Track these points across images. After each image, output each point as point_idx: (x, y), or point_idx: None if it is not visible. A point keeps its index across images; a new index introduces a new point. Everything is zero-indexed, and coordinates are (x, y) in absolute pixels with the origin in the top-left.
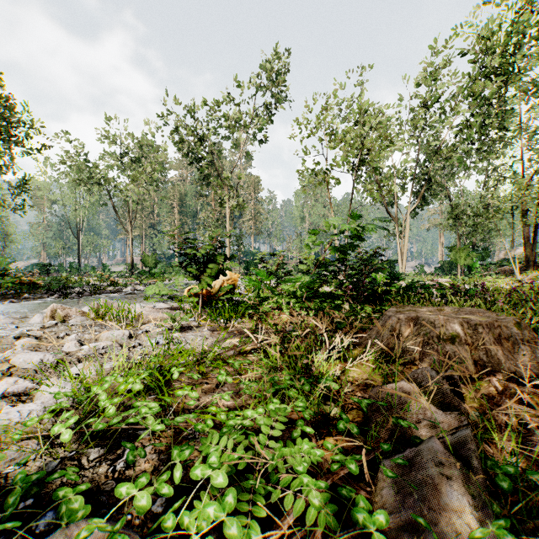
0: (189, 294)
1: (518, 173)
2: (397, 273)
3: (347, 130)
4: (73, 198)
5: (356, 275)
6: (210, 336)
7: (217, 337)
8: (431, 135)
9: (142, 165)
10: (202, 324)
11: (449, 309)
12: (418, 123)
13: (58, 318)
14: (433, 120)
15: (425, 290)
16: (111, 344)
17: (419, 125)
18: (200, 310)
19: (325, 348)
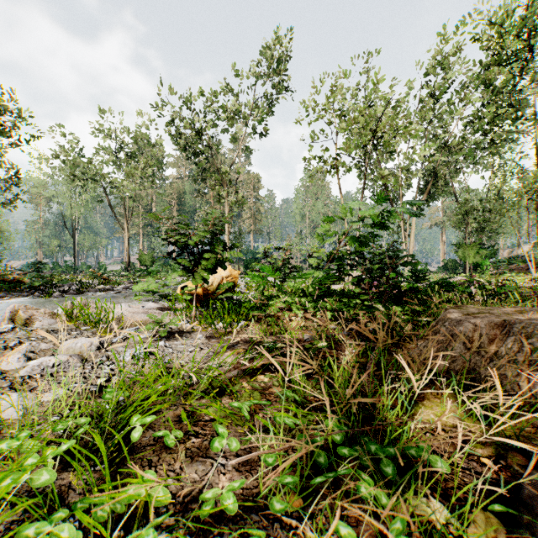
0: (183, 292)
1: (526, 168)
2: (421, 268)
3: (362, 107)
4: (69, 195)
5: (377, 270)
6: (205, 345)
7: (215, 346)
8: (440, 126)
9: (139, 160)
10: (196, 328)
11: (533, 311)
12: (426, 114)
13: (19, 321)
14: (442, 111)
15: (451, 288)
16: (66, 359)
17: (428, 117)
18: (194, 311)
19: (370, 367)
